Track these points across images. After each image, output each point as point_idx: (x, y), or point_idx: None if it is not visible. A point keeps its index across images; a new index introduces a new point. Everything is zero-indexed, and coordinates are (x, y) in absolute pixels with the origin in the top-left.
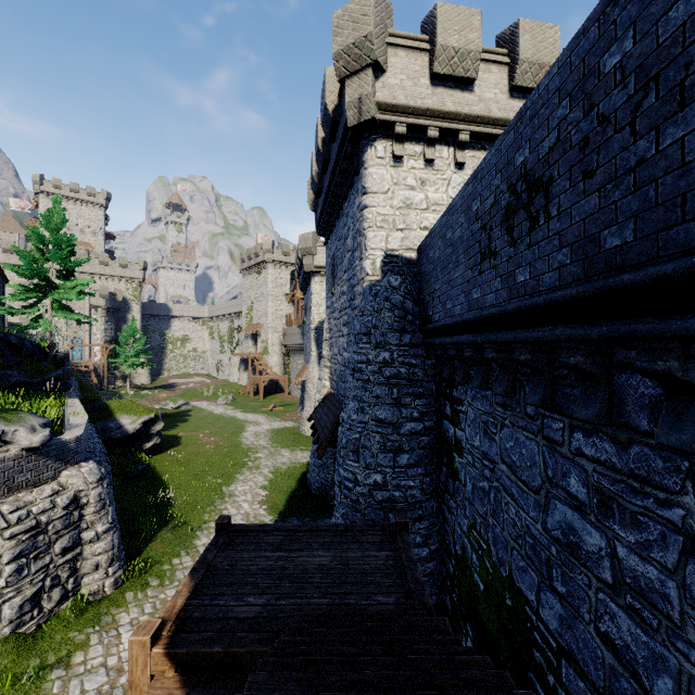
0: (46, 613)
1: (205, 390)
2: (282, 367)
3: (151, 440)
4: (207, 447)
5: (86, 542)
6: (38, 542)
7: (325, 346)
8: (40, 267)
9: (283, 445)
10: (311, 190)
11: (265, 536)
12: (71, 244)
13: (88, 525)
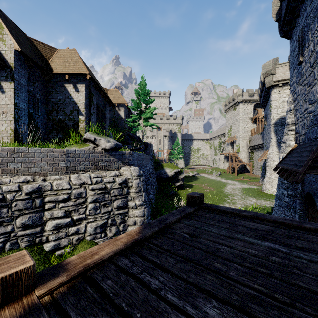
0: (108, 237)
1: (206, 170)
2: (248, 159)
3: (179, 182)
4: (205, 190)
5: (130, 207)
6: (105, 197)
7: (289, 115)
8: (139, 105)
9: (251, 196)
10: (274, 6)
11: (242, 220)
12: (148, 94)
13: (131, 198)
